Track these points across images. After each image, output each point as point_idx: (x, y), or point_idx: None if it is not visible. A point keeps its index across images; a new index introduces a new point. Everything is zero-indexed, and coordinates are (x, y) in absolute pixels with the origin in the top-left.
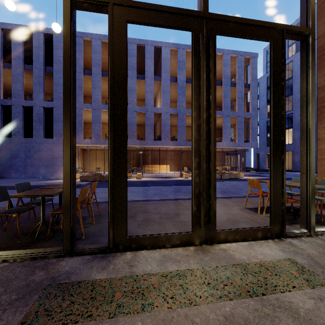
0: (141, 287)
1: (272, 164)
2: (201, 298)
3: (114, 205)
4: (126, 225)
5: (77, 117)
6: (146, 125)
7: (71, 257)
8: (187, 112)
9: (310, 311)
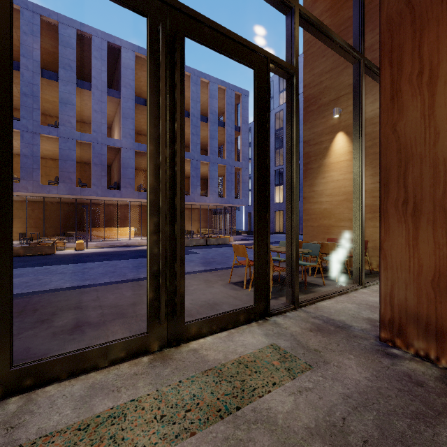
0: None
1: (257, 226)
2: None
3: None
4: (9, 345)
5: None
6: (94, 164)
7: None
8: None
9: (289, 413)
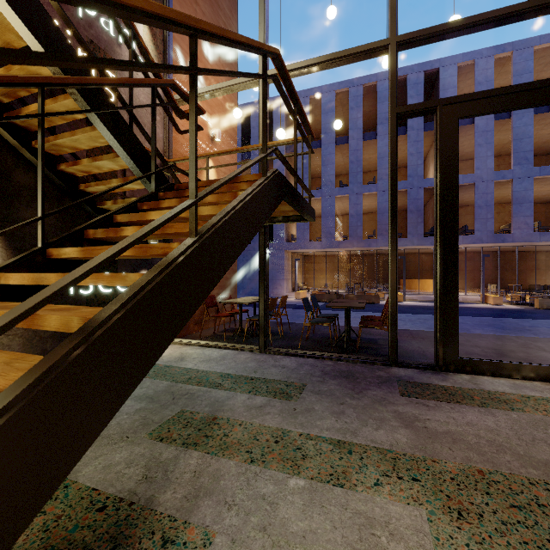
0: (500, 398)
1: None
2: None
3: (442, 321)
4: (457, 344)
5: None
6: (409, 212)
7: (398, 367)
8: (497, 177)
9: None
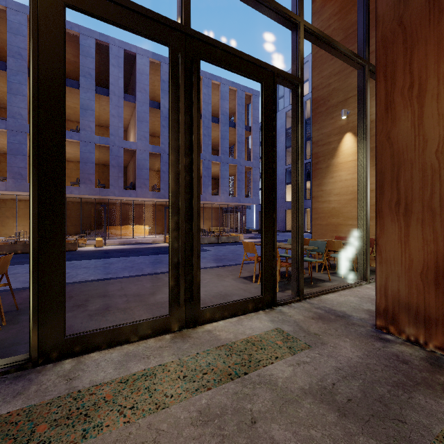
0: (85, 406)
1: (264, 224)
2: (173, 398)
3: (40, 291)
4: (63, 318)
5: None
6: (111, 166)
7: None
8: None
9: (287, 379)
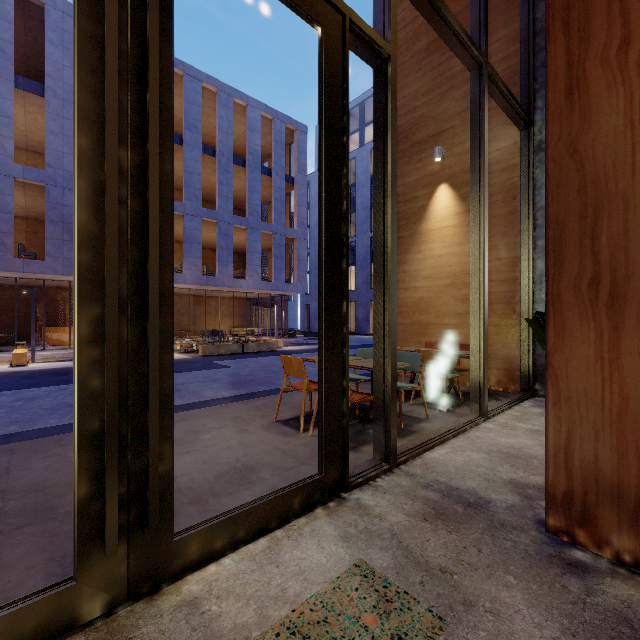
0: None
1: (325, 325)
2: None
3: None
4: None
5: None
6: (48, 221)
7: None
8: None
9: None
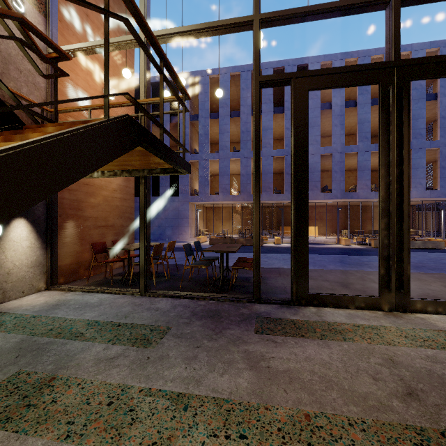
0: (336, 329)
1: None
2: (400, 343)
3: (296, 262)
4: (307, 281)
5: (203, 169)
6: (286, 173)
7: (260, 304)
8: (348, 150)
9: None
